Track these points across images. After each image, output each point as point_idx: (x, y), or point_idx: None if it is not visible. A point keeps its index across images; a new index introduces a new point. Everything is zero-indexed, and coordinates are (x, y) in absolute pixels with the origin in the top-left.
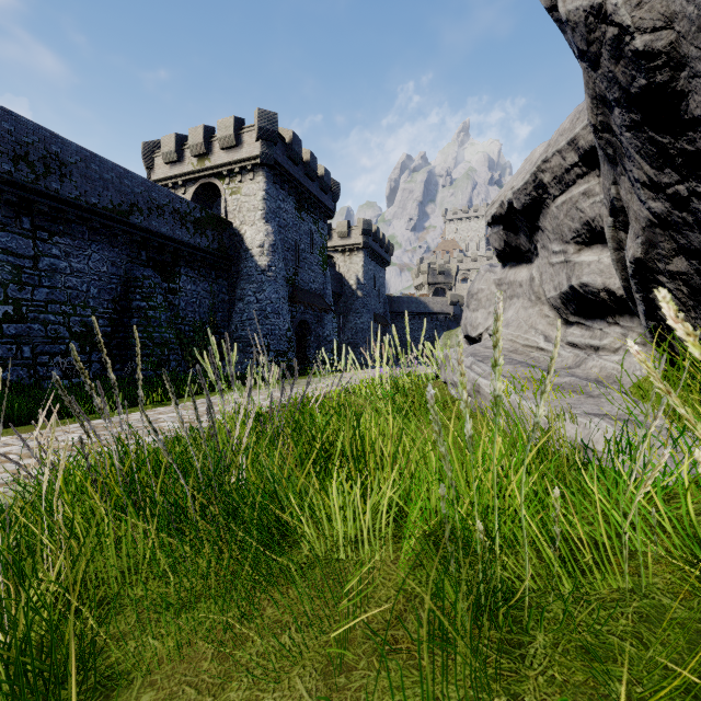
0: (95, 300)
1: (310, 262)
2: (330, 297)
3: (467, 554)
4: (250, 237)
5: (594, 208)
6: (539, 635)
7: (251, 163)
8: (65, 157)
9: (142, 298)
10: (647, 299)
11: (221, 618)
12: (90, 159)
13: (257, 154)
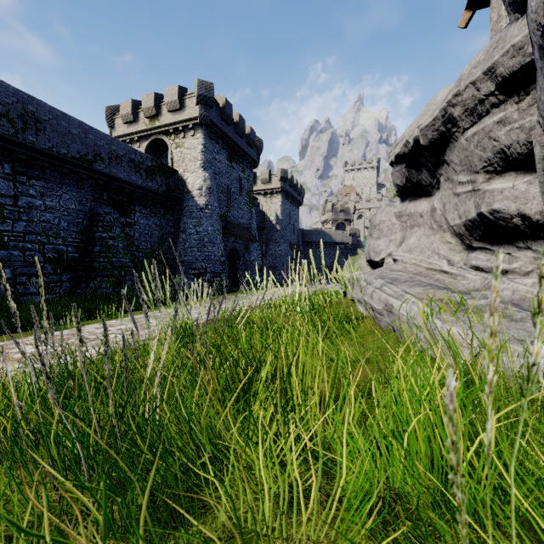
0: (65, 232)
1: (239, 202)
2: (255, 230)
3: (426, 540)
4: (191, 181)
5: (511, 135)
6: None
7: (192, 123)
8: (39, 115)
9: (104, 230)
10: None
11: None
12: (60, 117)
13: (197, 116)
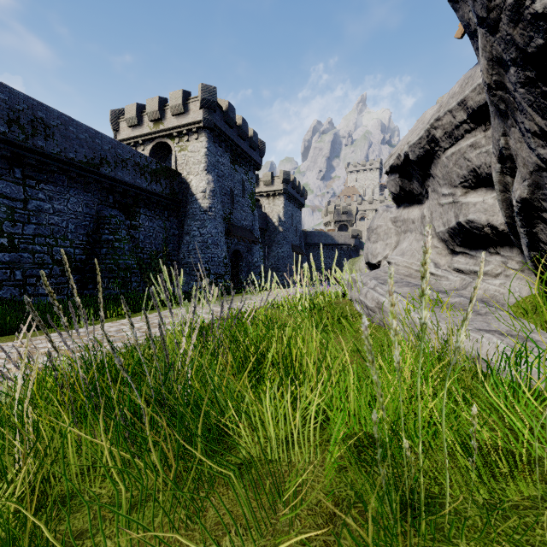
0: (73, 234)
1: (242, 204)
2: (257, 232)
3: (385, 458)
4: (195, 184)
5: (480, 158)
6: (462, 544)
7: (195, 126)
8: (48, 121)
9: (110, 232)
10: (531, 233)
11: (168, 522)
12: (68, 123)
13: (201, 120)
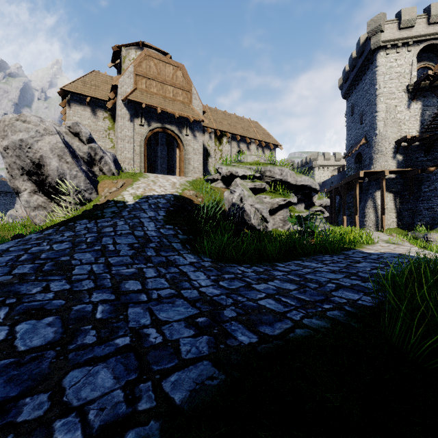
0: None
1: None
2: None
3: None
4: None
5: None
6: None
7: None
8: None
9: None
10: None
11: None
12: None
13: None
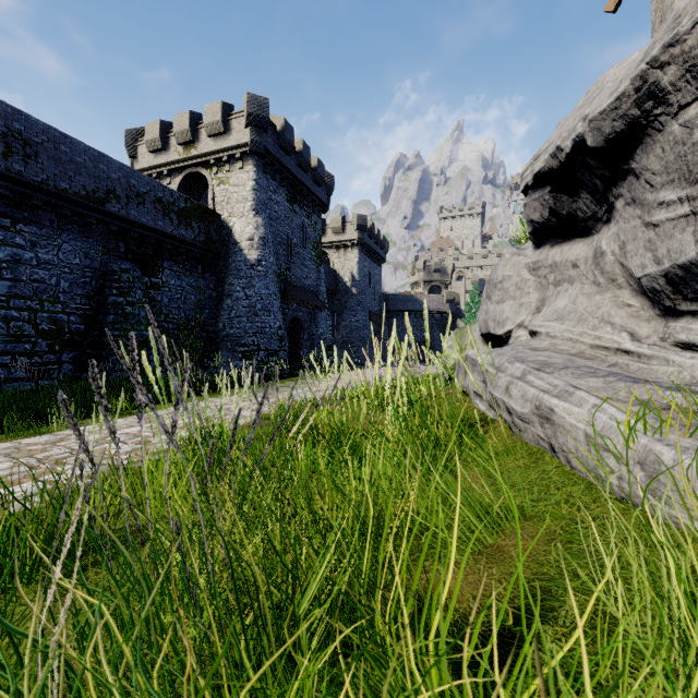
0: (66, 295)
1: (303, 257)
2: (324, 294)
3: None
4: (239, 229)
5: None
6: None
7: (240, 151)
8: (29, 136)
9: (120, 293)
10: None
11: None
12: (59, 139)
13: (247, 142)
